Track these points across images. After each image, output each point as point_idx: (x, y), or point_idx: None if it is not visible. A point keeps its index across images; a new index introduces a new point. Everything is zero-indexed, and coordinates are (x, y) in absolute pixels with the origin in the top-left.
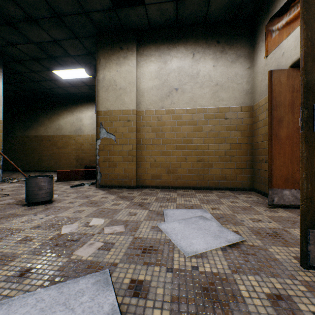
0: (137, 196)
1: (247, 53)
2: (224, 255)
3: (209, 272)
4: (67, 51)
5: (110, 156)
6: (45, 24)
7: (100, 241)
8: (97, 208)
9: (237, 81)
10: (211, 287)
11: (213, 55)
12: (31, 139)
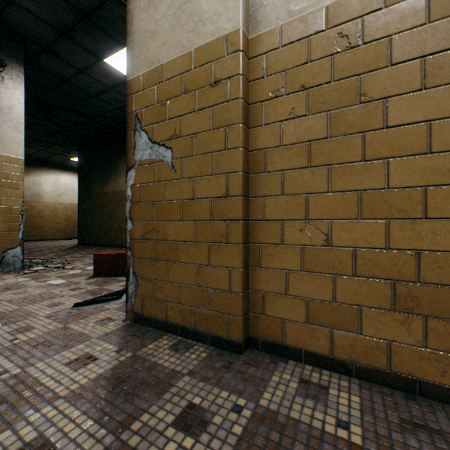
0: None
1: None
2: None
3: None
4: None
5: (158, 222)
6: None
7: None
8: None
9: None
10: None
11: None
12: (109, 197)
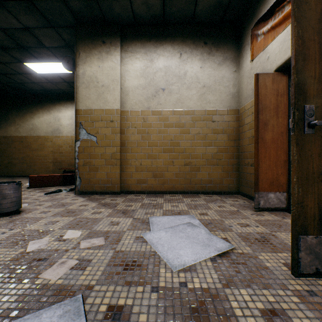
0: (120, 203)
1: (234, 56)
2: (214, 267)
3: (199, 289)
4: (41, 42)
5: (90, 160)
6: (13, 7)
7: (74, 258)
8: (74, 218)
9: (224, 84)
10: (202, 307)
11: (200, 56)
12: None
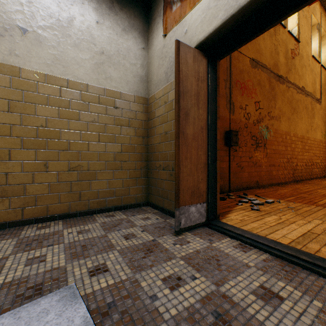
0: None
1: (142, 29)
2: None
3: None
4: None
5: None
6: None
7: None
8: None
9: (131, 60)
10: None
11: (97, 6)
12: None
